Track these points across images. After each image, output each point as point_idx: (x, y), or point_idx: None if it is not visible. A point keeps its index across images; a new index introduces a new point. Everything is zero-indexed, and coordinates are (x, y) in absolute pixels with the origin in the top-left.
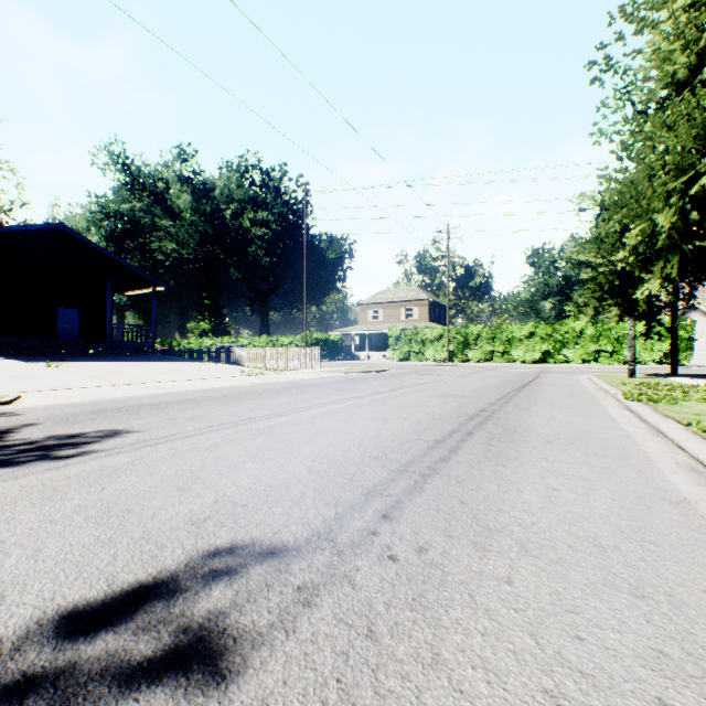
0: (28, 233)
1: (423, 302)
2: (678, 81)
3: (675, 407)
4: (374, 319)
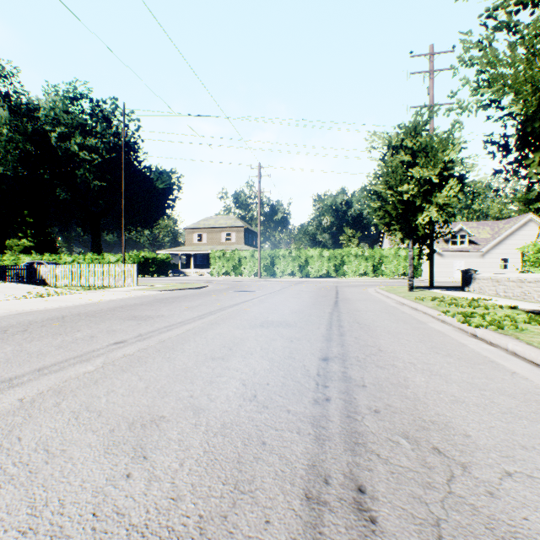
0: None
1: (239, 229)
2: None
3: (536, 336)
4: (199, 241)
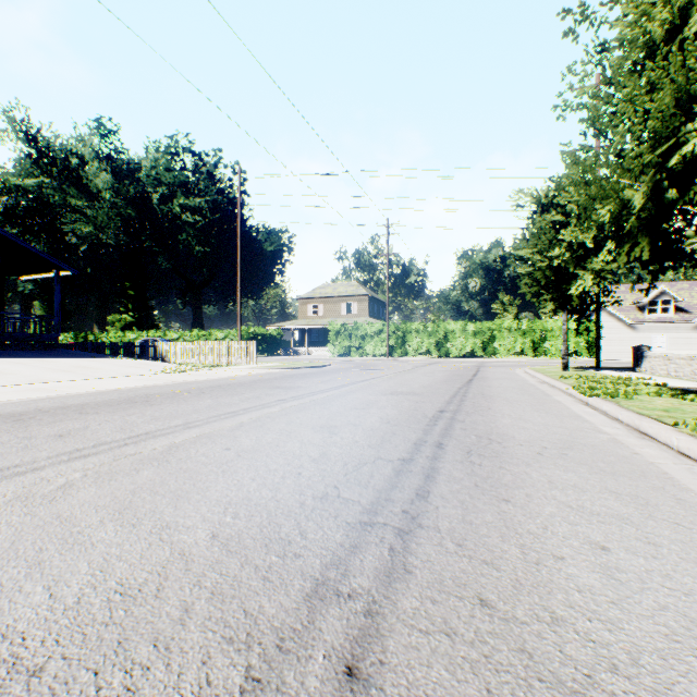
0: None
1: (362, 298)
2: (653, 44)
3: (636, 402)
4: (314, 314)
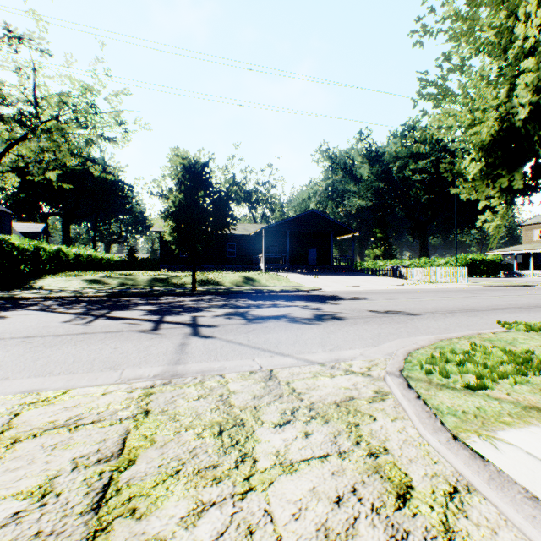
0: (301, 216)
1: None
2: None
3: None
4: None
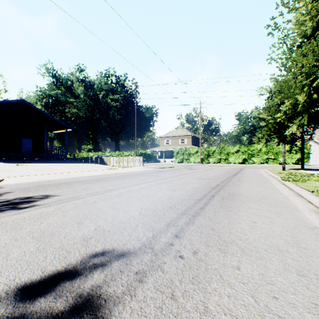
0: (8, 104)
1: (189, 136)
2: (307, 34)
3: (305, 183)
4: (167, 144)
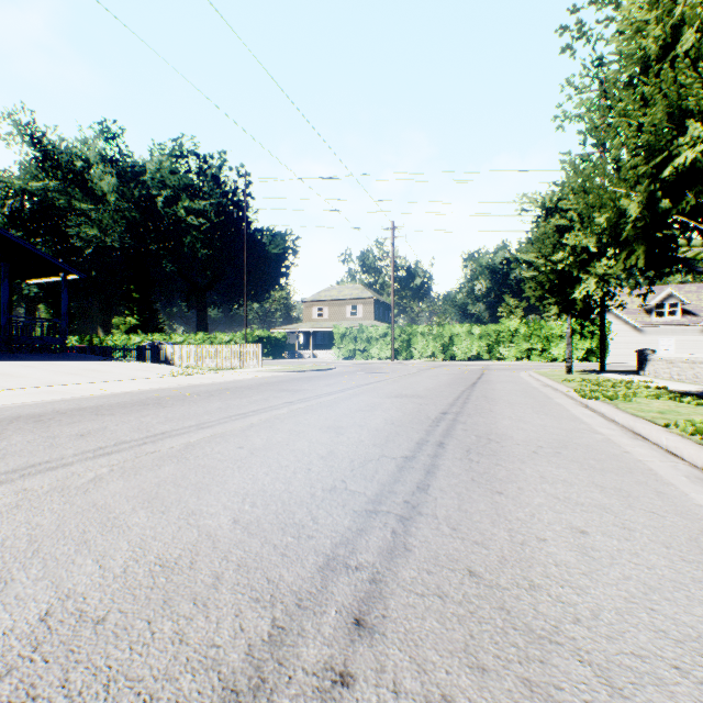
0: None
1: (367, 301)
2: (648, 59)
3: (634, 405)
4: (319, 317)
